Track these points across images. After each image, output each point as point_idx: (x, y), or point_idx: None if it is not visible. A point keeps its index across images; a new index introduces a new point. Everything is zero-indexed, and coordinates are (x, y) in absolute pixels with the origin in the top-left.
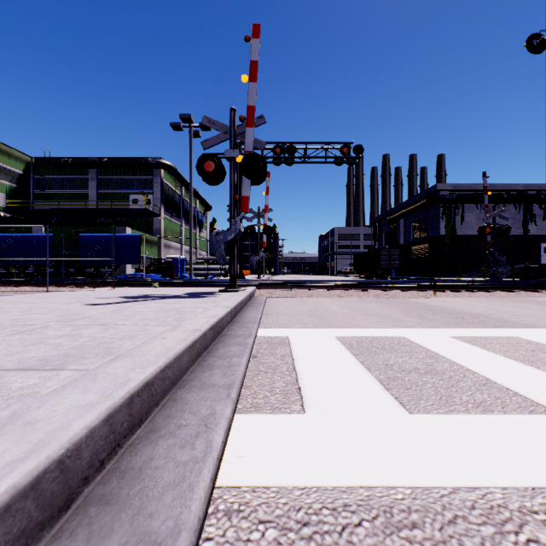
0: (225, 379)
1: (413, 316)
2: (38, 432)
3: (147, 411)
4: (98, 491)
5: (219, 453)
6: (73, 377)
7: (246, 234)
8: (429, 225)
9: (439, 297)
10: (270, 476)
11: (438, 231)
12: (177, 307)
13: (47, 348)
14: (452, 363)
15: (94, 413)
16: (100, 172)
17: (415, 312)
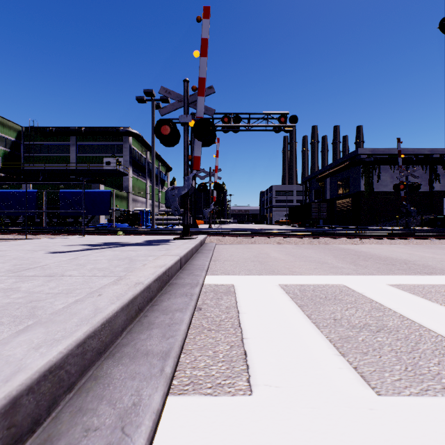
0: (163, 343)
1: (347, 262)
2: None
3: (49, 405)
4: None
5: None
6: None
7: (199, 190)
8: (351, 183)
9: (365, 243)
10: None
11: (358, 188)
12: (131, 255)
13: None
14: (402, 318)
15: None
16: (79, 139)
17: (347, 258)
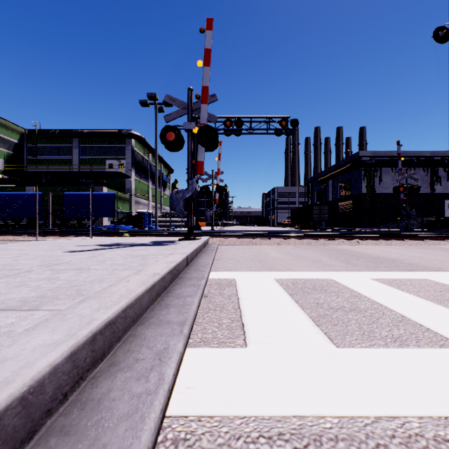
0: (179, 316)
1: (339, 261)
2: (5, 371)
3: (109, 346)
4: (60, 422)
5: (170, 385)
6: (46, 317)
7: (201, 192)
8: (353, 185)
9: (361, 244)
10: (214, 406)
11: (360, 190)
12: (143, 254)
13: (27, 290)
14: (373, 302)
15: (58, 351)
16: (81, 141)
17: (341, 258)
